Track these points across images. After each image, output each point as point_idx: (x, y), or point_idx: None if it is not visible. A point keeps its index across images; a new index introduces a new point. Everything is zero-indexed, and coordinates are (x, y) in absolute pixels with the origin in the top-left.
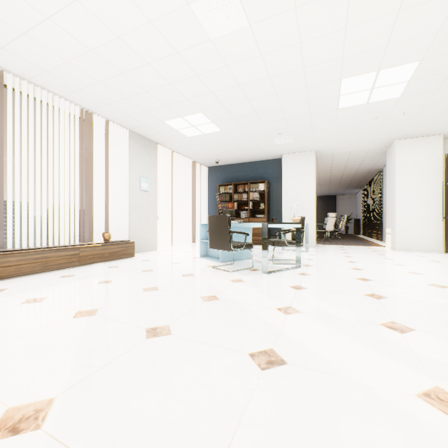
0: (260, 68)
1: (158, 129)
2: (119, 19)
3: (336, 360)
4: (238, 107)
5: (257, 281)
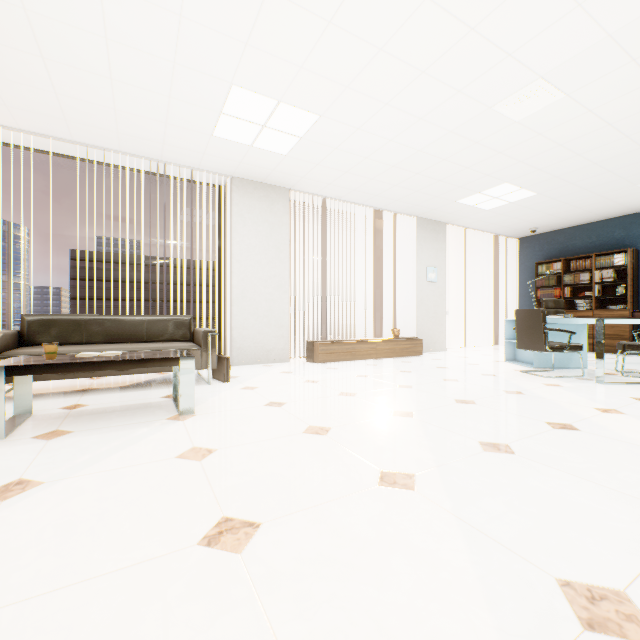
0: (590, 121)
1: (448, 210)
2: (421, 140)
3: (637, 438)
4: (561, 165)
5: (580, 388)
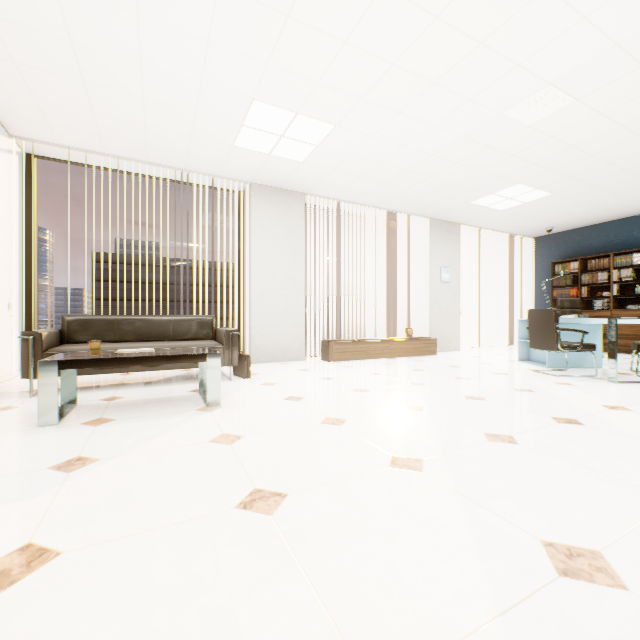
0: (602, 124)
1: (462, 211)
2: (433, 145)
3: (638, 432)
4: (575, 166)
5: (591, 387)
